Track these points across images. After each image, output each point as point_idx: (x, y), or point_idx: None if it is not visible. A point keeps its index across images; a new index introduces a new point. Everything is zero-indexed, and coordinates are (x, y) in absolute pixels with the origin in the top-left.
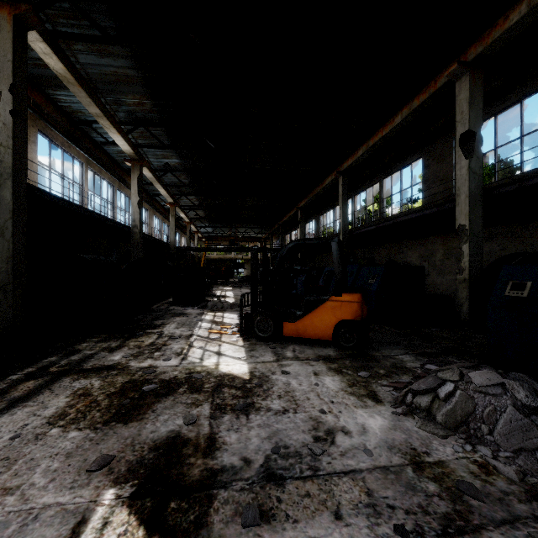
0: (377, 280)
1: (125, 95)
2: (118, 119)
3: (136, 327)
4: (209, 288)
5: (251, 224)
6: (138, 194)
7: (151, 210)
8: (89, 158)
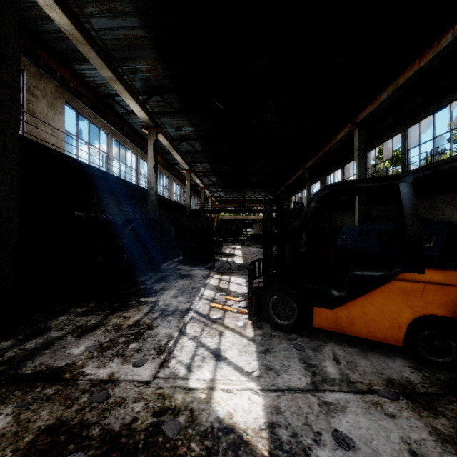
0: (439, 243)
1: (138, 61)
2: (136, 90)
3: (133, 292)
4: (218, 247)
5: (258, 188)
6: (153, 159)
7: (171, 177)
8: (114, 129)
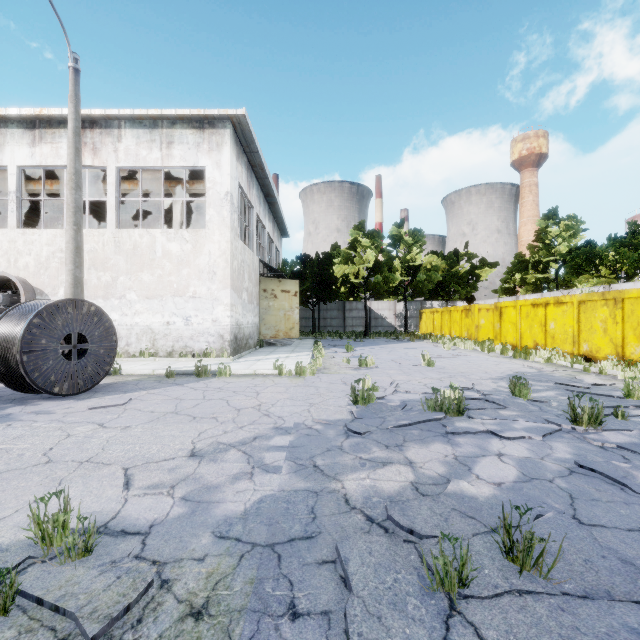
0: None
1: None
2: None
3: None
4: None
5: None
6: None
7: None
8: None
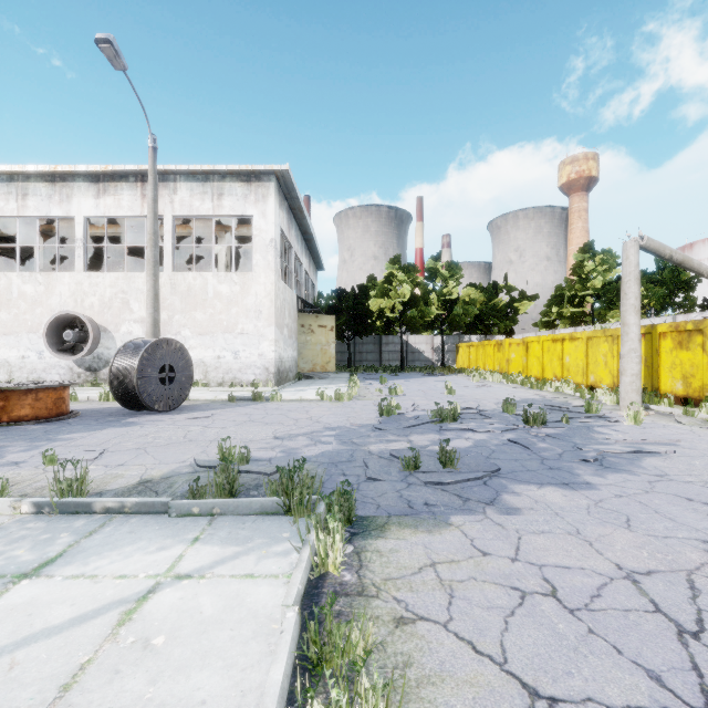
0: None
1: None
2: None
3: None
4: None
5: None
6: None
7: None
8: None
